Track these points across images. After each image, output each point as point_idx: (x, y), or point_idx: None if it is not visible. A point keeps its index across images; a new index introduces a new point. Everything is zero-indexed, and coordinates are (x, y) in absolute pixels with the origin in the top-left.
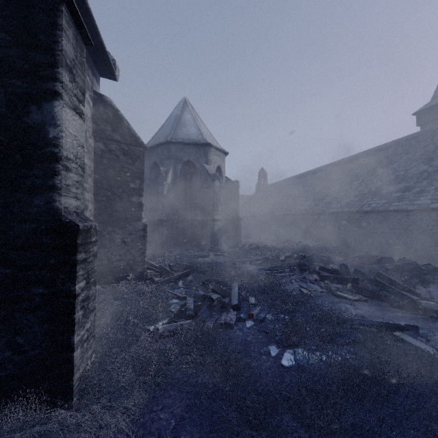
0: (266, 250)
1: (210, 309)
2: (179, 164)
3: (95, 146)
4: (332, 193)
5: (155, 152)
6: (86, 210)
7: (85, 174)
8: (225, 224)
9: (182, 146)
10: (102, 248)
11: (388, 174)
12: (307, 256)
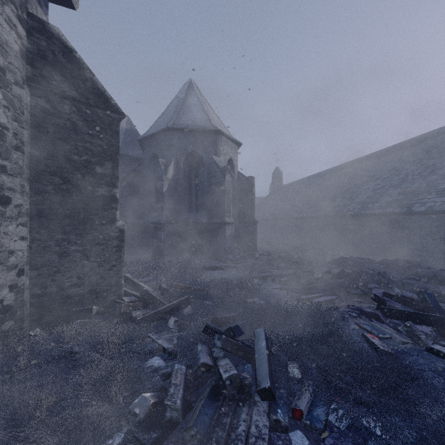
0: (291, 261)
1: (215, 399)
2: (182, 155)
3: (32, 103)
4: (365, 191)
5: (154, 141)
6: (5, 205)
7: (3, 143)
8: (238, 228)
9: (186, 133)
10: (46, 266)
11: (443, 165)
12: (356, 274)
